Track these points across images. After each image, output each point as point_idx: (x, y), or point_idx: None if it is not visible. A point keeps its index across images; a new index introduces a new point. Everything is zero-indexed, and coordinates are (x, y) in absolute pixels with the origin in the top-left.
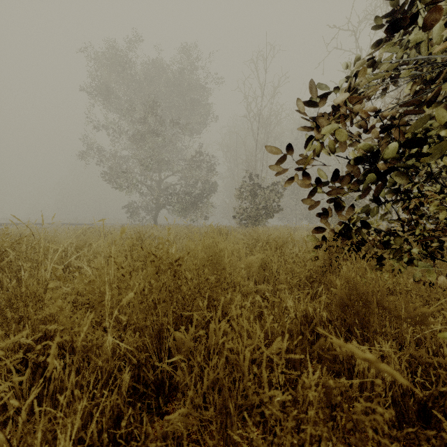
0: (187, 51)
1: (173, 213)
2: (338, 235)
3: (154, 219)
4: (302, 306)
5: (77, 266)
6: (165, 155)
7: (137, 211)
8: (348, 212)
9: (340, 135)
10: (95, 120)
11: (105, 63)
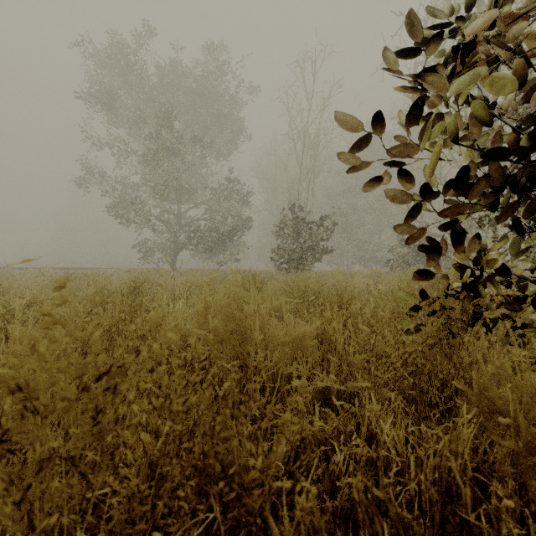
0: (213, 51)
1: (196, 255)
2: (459, 287)
3: (171, 263)
4: (431, 460)
5: (20, 336)
6: (185, 181)
7: (151, 253)
8: (468, 248)
9: (494, 80)
10: (94, 135)
11: (109, 63)
